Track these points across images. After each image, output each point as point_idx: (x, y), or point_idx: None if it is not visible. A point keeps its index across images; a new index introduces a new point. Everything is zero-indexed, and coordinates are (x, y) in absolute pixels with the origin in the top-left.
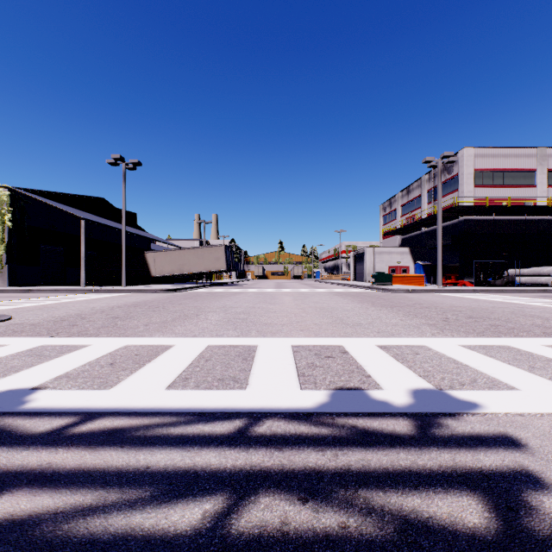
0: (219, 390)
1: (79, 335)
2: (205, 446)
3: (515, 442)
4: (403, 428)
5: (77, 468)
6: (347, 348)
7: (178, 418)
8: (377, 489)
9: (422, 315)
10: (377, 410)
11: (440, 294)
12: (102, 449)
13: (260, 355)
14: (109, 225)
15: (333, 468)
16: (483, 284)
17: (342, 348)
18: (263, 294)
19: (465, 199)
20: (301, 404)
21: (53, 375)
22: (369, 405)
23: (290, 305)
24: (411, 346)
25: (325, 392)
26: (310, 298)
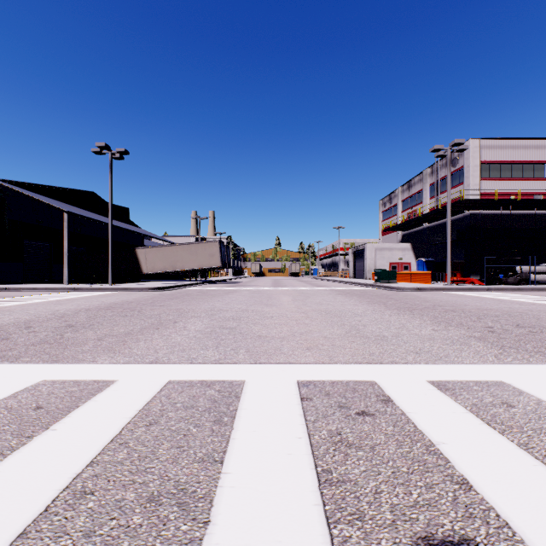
0: None
1: None
2: None
3: None
4: None
5: None
6: (386, 390)
7: None
8: None
9: (455, 322)
10: None
11: (453, 293)
12: None
13: (247, 409)
14: (95, 219)
15: None
16: (494, 281)
17: (378, 388)
18: (259, 293)
19: (471, 193)
20: None
21: None
22: None
23: (289, 308)
24: (485, 383)
25: None
26: (311, 298)
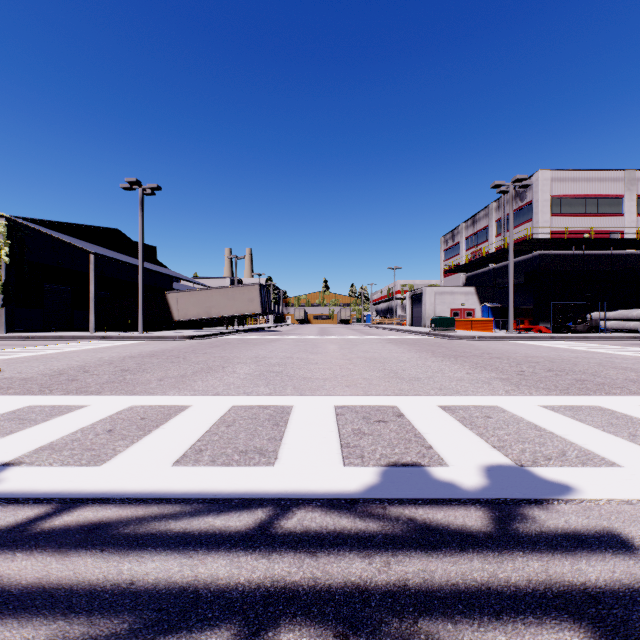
0: (240, 466)
1: (77, 392)
2: (214, 549)
3: (625, 542)
4: (476, 521)
5: (35, 584)
6: (402, 410)
7: (182, 507)
8: (444, 619)
9: (492, 367)
10: (441, 496)
11: (512, 342)
12: (75, 554)
13: (296, 419)
14: (123, 261)
15: (383, 585)
16: (562, 329)
17: (397, 409)
18: (304, 342)
19: (540, 230)
20: (343, 487)
21: (33, 446)
22: (431, 488)
23: (335, 355)
24: (481, 407)
25: (375, 470)
26: (358, 347)
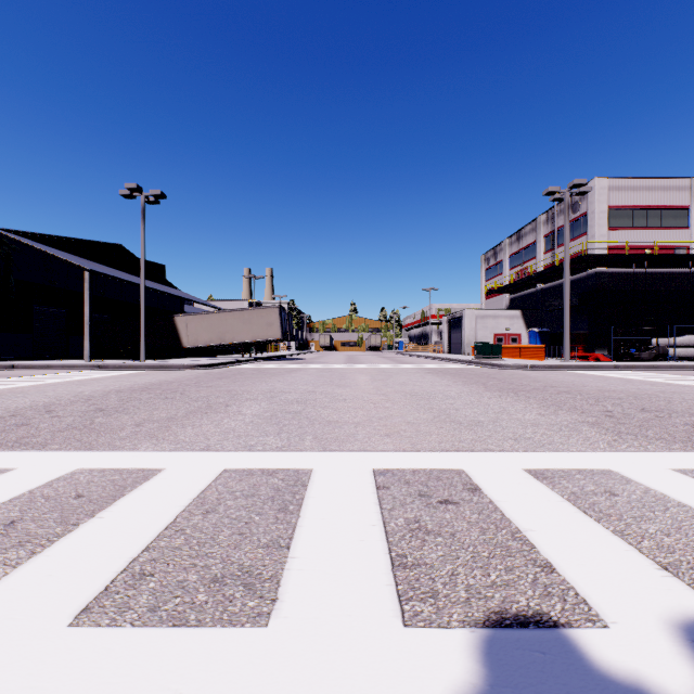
0: (201, 627)
1: (14, 445)
2: None
3: None
4: None
5: None
6: (475, 479)
7: None
8: None
9: (567, 405)
10: None
11: (571, 372)
12: None
13: (315, 498)
14: (124, 279)
15: None
16: (624, 357)
17: (466, 476)
18: (329, 372)
19: (596, 246)
20: None
21: None
22: None
23: (366, 389)
24: (590, 472)
25: (467, 640)
26: (394, 378)
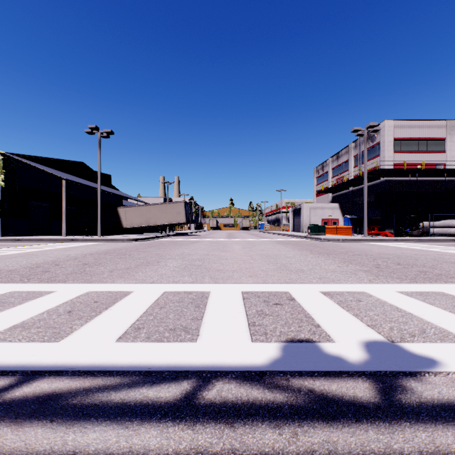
0: (169, 342)
1: (48, 281)
2: (146, 420)
3: None
4: (364, 393)
5: None
6: (293, 295)
7: (122, 379)
8: None
9: (355, 261)
10: (333, 369)
11: (367, 243)
12: (28, 425)
13: (212, 302)
14: (87, 185)
15: None
16: (402, 234)
17: (289, 294)
18: (216, 243)
19: (386, 163)
20: (253, 361)
21: (8, 325)
22: (323, 362)
23: (239, 253)
24: (353, 292)
25: (277, 345)
26: (256, 247)
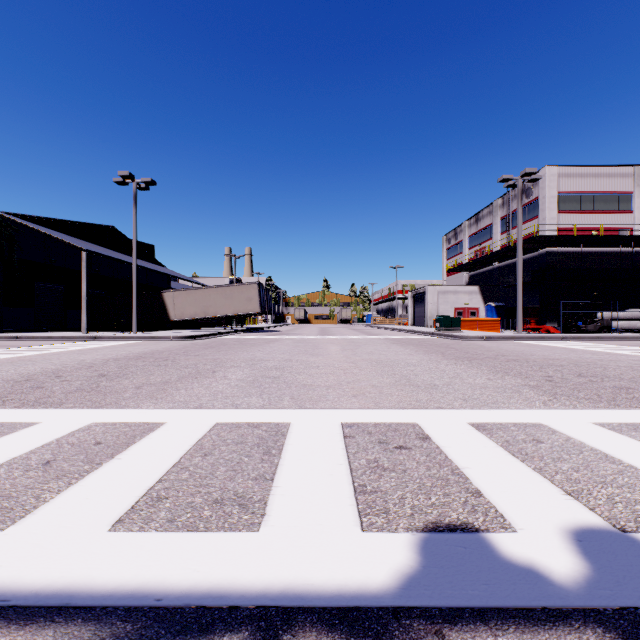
0: (209, 531)
1: (34, 404)
2: None
3: None
4: None
5: None
6: (426, 430)
7: (95, 632)
8: None
9: (514, 371)
10: (527, 601)
11: (522, 342)
12: None
13: (293, 444)
14: (117, 258)
15: None
16: (572, 329)
17: (419, 428)
18: (304, 342)
19: (547, 228)
20: (365, 579)
21: None
22: (505, 582)
23: (337, 357)
24: (523, 425)
25: (409, 539)
26: (362, 348)
